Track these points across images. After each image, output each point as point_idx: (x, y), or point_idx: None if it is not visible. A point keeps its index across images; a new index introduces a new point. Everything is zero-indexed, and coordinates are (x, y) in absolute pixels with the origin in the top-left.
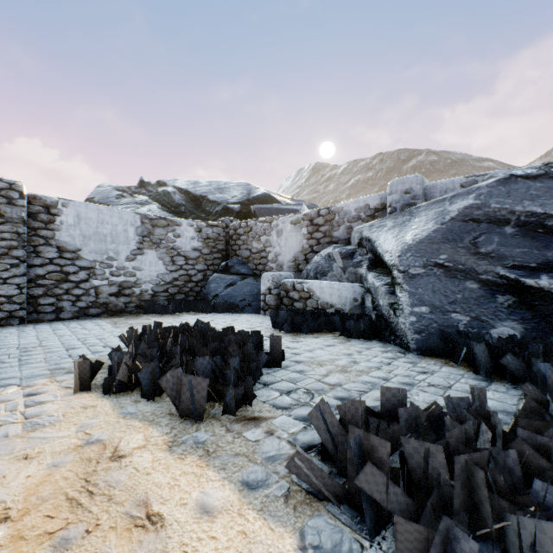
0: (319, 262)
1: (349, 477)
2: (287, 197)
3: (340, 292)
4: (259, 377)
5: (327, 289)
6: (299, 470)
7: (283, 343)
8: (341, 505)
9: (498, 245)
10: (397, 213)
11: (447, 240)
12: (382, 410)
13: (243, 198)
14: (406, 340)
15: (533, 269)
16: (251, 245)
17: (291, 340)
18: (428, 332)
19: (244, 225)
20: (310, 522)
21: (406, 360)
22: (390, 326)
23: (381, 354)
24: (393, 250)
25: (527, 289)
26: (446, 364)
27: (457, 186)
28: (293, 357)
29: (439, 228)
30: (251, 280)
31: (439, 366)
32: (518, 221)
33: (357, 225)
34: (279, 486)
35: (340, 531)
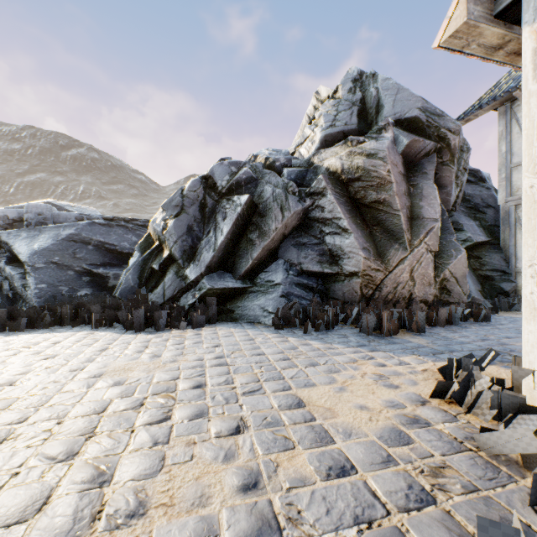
0: None
1: None
2: None
3: None
4: None
5: None
6: None
7: None
8: None
9: (86, 254)
10: (31, 228)
11: (60, 250)
12: (8, 315)
13: None
14: (33, 303)
15: (99, 265)
16: None
17: None
18: (46, 297)
19: None
20: None
21: None
22: (24, 298)
23: None
24: (26, 253)
25: (95, 274)
26: None
27: (73, 217)
28: None
29: (56, 243)
30: None
31: None
32: (95, 244)
33: None
34: None
35: None
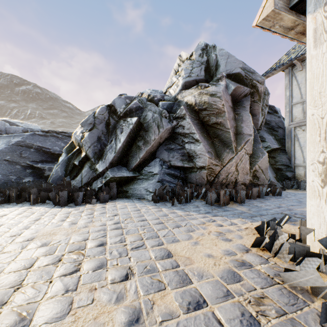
0: None
1: None
2: None
3: None
4: None
5: None
6: None
7: None
8: None
9: (29, 154)
10: None
11: (10, 151)
12: None
13: None
14: None
15: (38, 162)
16: None
17: None
18: (0, 183)
19: None
20: None
21: None
22: None
23: None
24: None
25: (35, 167)
26: None
27: (21, 130)
28: None
29: (7, 147)
30: None
31: None
32: (36, 148)
33: None
34: None
35: None
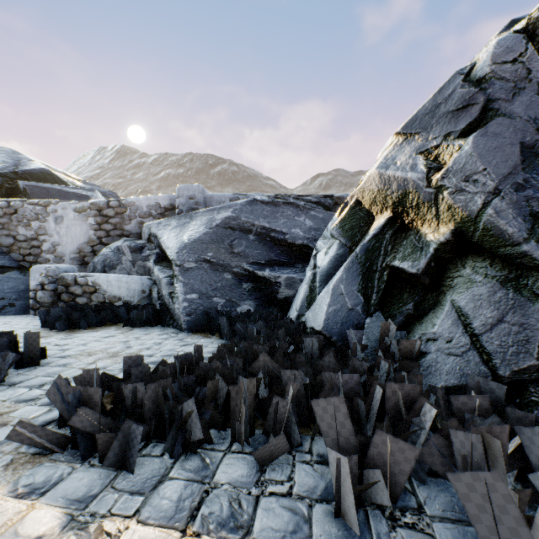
0: (107, 254)
1: (73, 426)
2: (77, 178)
3: (128, 285)
4: (4, 378)
5: (116, 283)
6: (22, 437)
7: (52, 341)
8: (66, 451)
9: (245, 247)
10: (181, 215)
11: (213, 241)
12: (125, 375)
13: (6, 168)
14: (180, 322)
15: (263, 264)
16: (17, 231)
17: (64, 337)
18: (196, 314)
19: (5, 205)
20: (29, 472)
21: (176, 338)
22: (171, 312)
23: (157, 337)
24: (174, 247)
25: (259, 278)
26: (206, 336)
27: (227, 199)
28: (60, 353)
29: (208, 232)
30: (16, 274)
31: (200, 339)
32: (257, 232)
33: (149, 221)
34: (2, 460)
35: (57, 467)
